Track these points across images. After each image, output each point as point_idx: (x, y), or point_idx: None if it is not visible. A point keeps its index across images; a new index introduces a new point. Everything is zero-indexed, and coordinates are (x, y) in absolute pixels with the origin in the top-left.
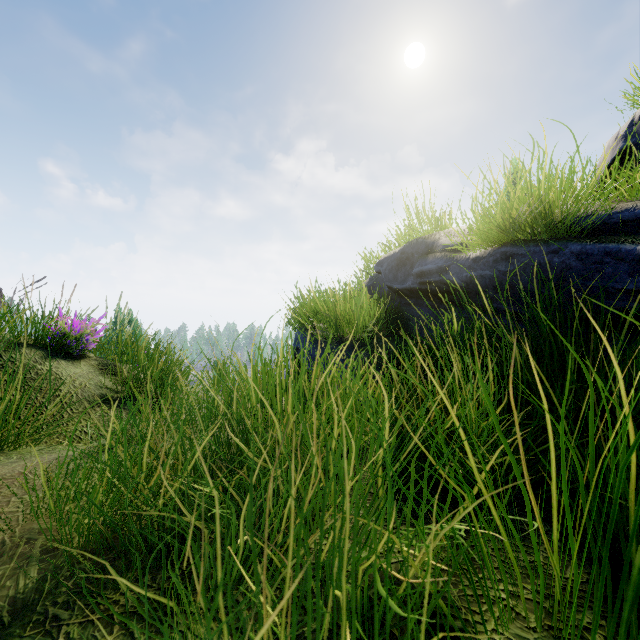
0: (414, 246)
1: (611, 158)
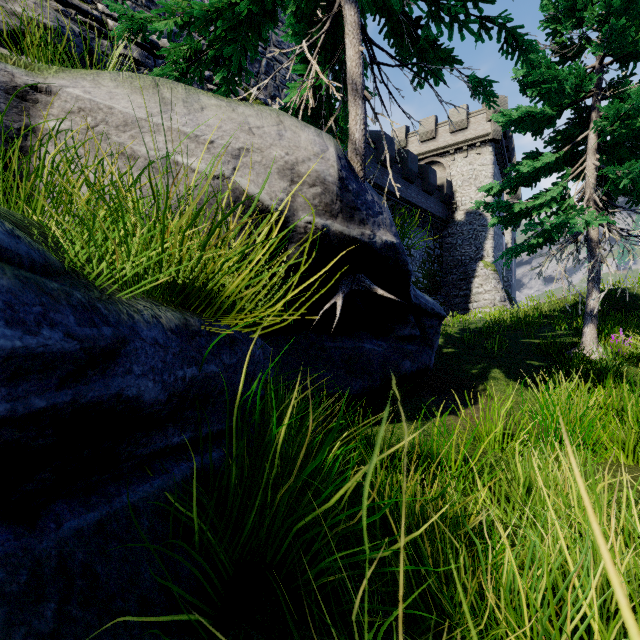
0: None
1: None
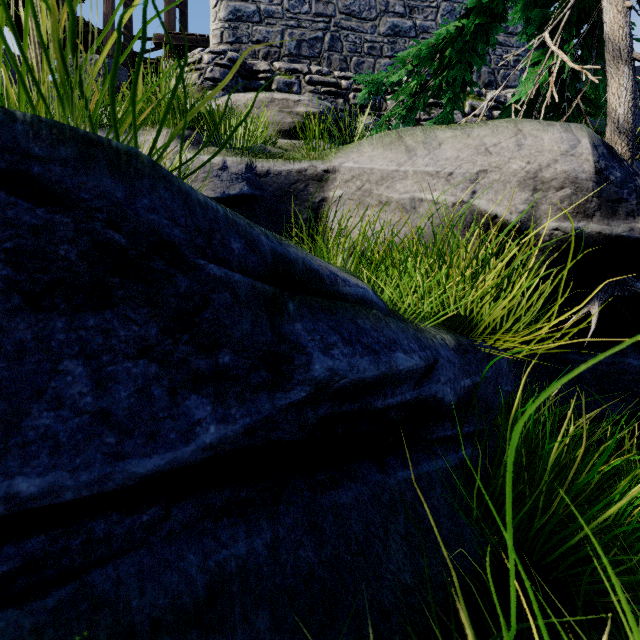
0: (162, 199)
1: (224, 192)
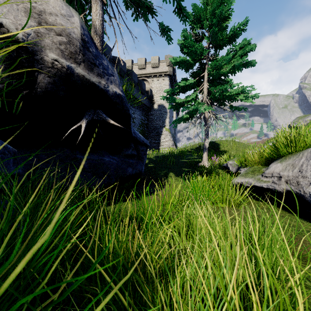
0: None
1: None
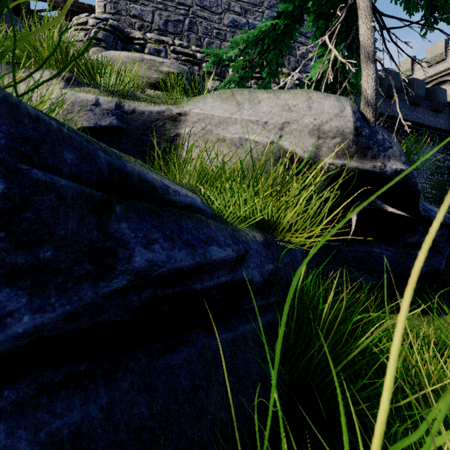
0: None
1: (97, 123)
